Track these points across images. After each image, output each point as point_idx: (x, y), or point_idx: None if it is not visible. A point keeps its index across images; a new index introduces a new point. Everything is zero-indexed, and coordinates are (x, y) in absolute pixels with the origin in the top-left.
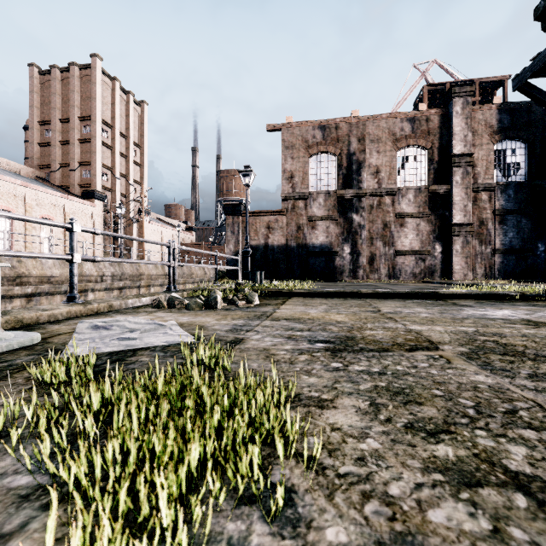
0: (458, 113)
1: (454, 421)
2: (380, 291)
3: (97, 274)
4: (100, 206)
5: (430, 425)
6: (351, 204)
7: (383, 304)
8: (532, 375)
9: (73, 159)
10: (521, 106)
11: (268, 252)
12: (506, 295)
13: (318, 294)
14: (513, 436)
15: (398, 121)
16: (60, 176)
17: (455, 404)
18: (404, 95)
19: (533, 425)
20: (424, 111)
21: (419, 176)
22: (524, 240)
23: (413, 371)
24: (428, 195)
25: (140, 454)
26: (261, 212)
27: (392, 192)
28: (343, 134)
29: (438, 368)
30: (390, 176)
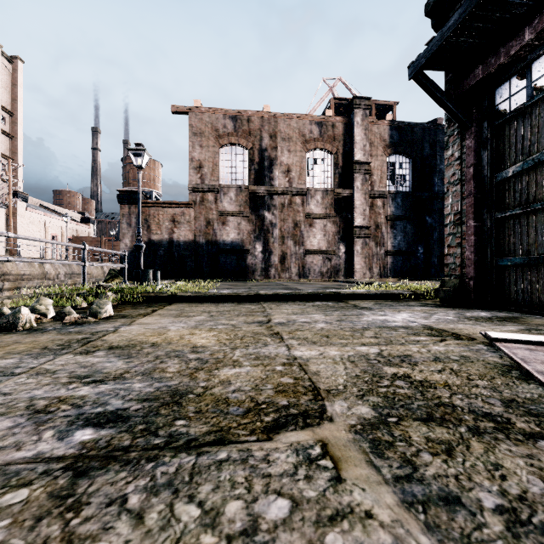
0: (359, 124)
1: None
2: (281, 292)
3: None
4: None
5: None
6: (263, 201)
7: (280, 309)
8: (512, 519)
9: None
10: (407, 126)
11: (173, 248)
12: (400, 294)
13: (209, 298)
14: None
15: (308, 123)
16: None
17: None
18: (315, 105)
19: None
20: (330, 117)
21: (326, 179)
22: (408, 243)
23: None
24: (334, 198)
25: None
26: (165, 202)
27: (302, 192)
28: (255, 128)
29: (310, 523)
30: (300, 176)
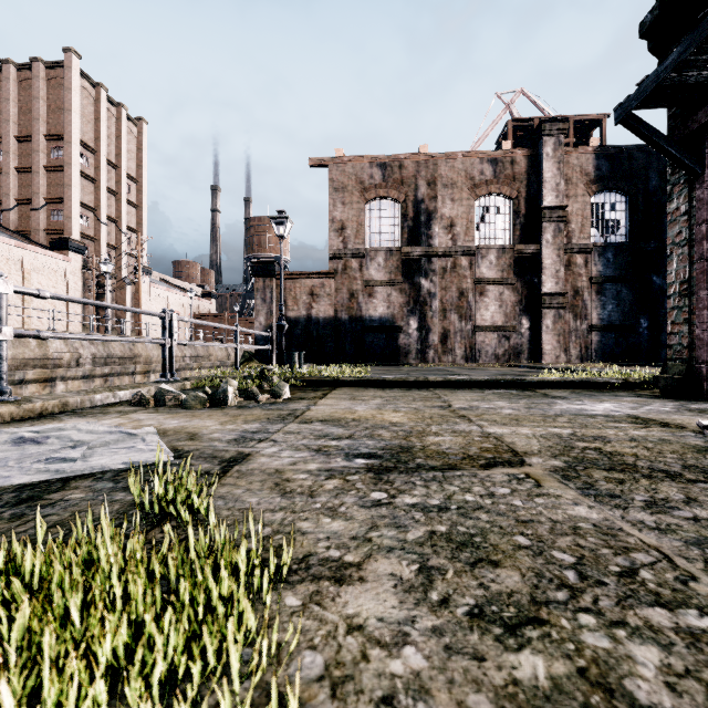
0: (549, 156)
1: (546, 596)
2: (453, 378)
3: (70, 356)
4: (77, 260)
5: (509, 608)
6: (418, 265)
7: (456, 396)
8: (651, 503)
9: (37, 193)
10: (622, 151)
11: (311, 326)
12: (606, 383)
13: (373, 383)
14: (636, 623)
15: (477, 162)
16: (17, 217)
17: (548, 563)
18: (485, 131)
19: (663, 597)
20: (508, 151)
21: (502, 232)
22: (625, 314)
23: (488, 503)
24: (514, 257)
25: None
26: (302, 273)
27: (469, 251)
28: (409, 175)
29: (524, 495)
30: (467, 231)
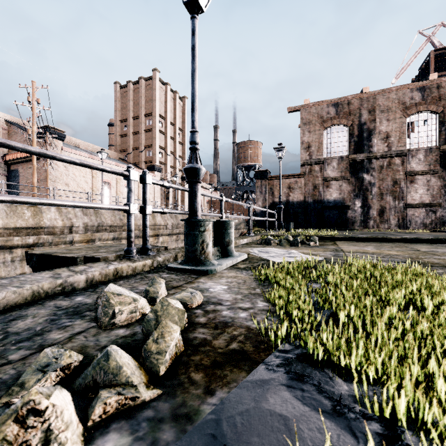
0: None
1: None
2: (408, 237)
3: (164, 224)
4: (158, 175)
5: None
6: (361, 166)
7: (416, 246)
8: None
9: (141, 144)
10: None
11: (289, 206)
12: None
13: (355, 239)
14: None
15: (408, 91)
16: (133, 156)
17: None
18: (408, 60)
19: None
20: (435, 79)
21: (429, 137)
22: None
23: None
24: (439, 154)
25: (403, 276)
26: (283, 175)
27: (401, 153)
28: (354, 108)
29: None
30: (399, 139)
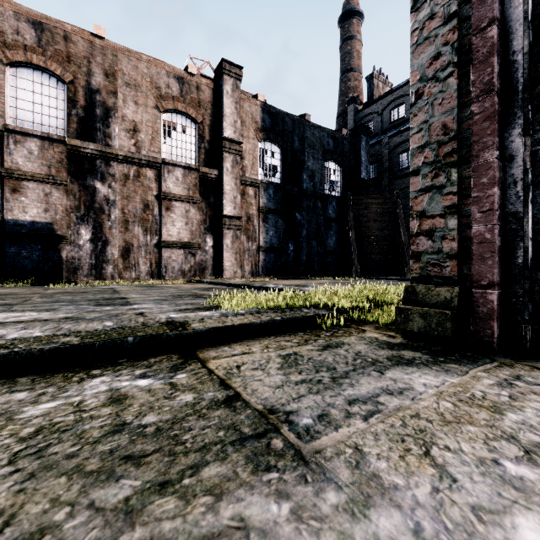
0: (229, 94)
1: None
2: None
3: None
4: None
5: None
6: (92, 165)
7: None
8: None
9: None
10: (278, 113)
11: None
12: (317, 317)
13: None
14: None
15: (164, 73)
16: None
17: None
18: None
19: None
20: (194, 75)
21: (189, 152)
22: (280, 239)
23: None
24: (199, 178)
25: None
26: None
27: (155, 163)
28: (78, 53)
29: None
30: (153, 141)
